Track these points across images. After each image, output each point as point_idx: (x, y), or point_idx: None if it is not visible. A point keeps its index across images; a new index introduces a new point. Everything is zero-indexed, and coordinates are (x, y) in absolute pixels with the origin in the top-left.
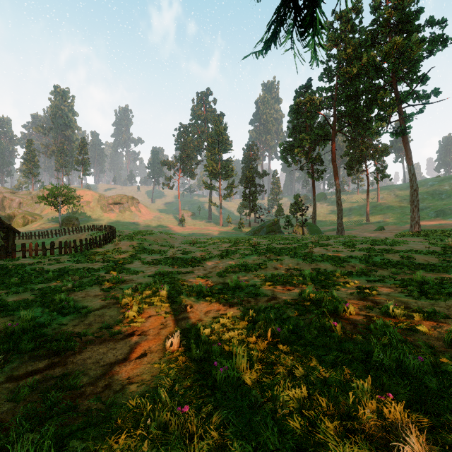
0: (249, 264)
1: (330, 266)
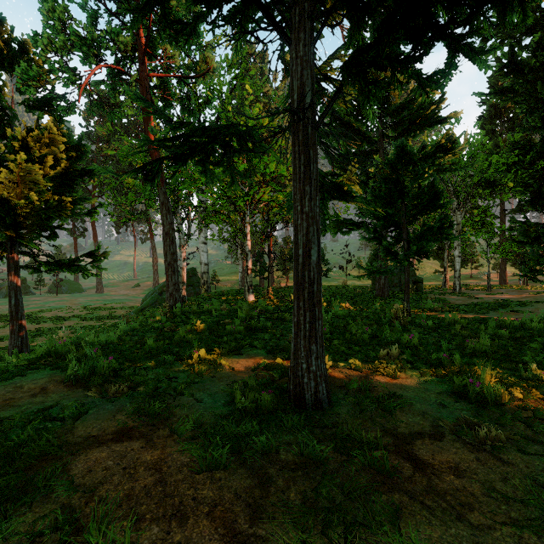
0: None
1: (52, 325)
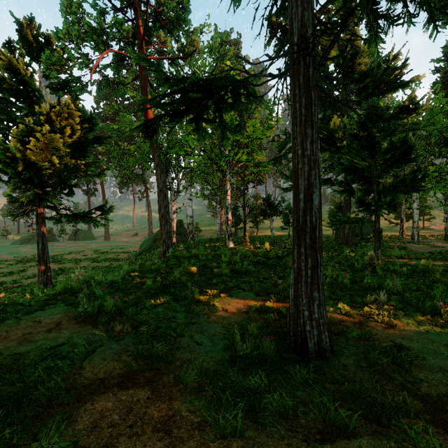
0: (14, 271)
1: (71, 265)
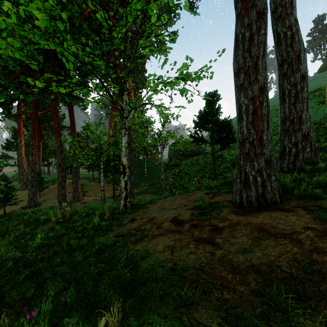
0: None
1: None
